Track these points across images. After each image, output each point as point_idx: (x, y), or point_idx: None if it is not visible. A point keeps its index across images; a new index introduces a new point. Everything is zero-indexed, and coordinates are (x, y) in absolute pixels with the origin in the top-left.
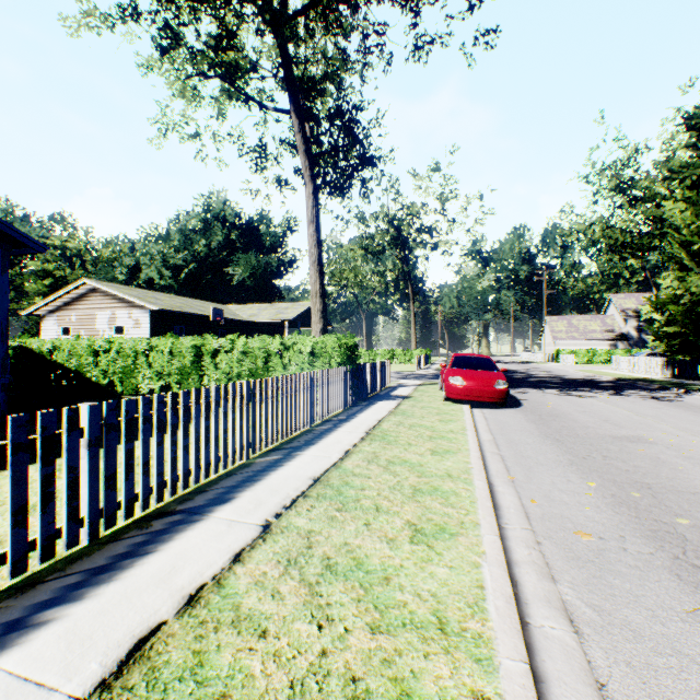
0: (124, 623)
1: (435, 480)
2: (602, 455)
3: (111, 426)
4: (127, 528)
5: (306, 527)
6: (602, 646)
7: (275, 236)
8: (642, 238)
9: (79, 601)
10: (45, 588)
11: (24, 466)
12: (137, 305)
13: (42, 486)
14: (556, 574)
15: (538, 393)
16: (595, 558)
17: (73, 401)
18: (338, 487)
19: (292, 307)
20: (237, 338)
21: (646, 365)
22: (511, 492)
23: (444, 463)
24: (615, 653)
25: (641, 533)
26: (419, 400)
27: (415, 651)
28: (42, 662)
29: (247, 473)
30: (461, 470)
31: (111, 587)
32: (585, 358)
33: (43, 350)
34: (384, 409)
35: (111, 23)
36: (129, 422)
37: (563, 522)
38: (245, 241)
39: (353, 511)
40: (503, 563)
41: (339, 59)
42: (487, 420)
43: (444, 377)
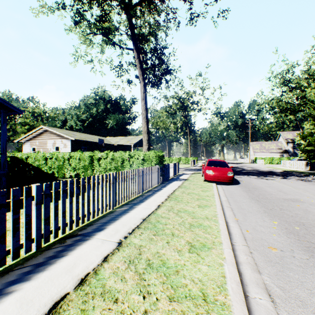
0: (48, 293)
1: (200, 220)
2: (279, 208)
3: (47, 194)
4: (54, 243)
5: (139, 244)
6: (286, 310)
7: (127, 106)
8: (295, 106)
9: (28, 281)
10: (13, 274)
11: (4, 214)
12: (65, 137)
13: (13, 224)
14: (260, 269)
15: (247, 177)
16: (279, 261)
17: (36, 181)
18: (154, 223)
19: (134, 138)
20: (109, 152)
21: (297, 165)
22: (236, 226)
23: (204, 211)
24: (293, 314)
25: (301, 248)
26: (192, 181)
27: (191, 312)
28: (7, 314)
29: (112, 216)
30: (212, 215)
31: (44, 274)
32: (268, 161)
33: (23, 158)
34: (176, 185)
35: (52, 10)
36: (56, 193)
37: (263, 242)
38: (113, 108)
39: (161, 235)
40: (234, 264)
41: (155, 25)
42: (224, 190)
43: (204, 170)
